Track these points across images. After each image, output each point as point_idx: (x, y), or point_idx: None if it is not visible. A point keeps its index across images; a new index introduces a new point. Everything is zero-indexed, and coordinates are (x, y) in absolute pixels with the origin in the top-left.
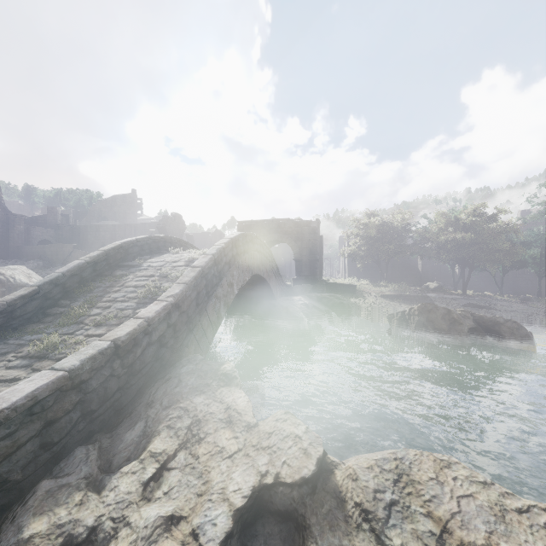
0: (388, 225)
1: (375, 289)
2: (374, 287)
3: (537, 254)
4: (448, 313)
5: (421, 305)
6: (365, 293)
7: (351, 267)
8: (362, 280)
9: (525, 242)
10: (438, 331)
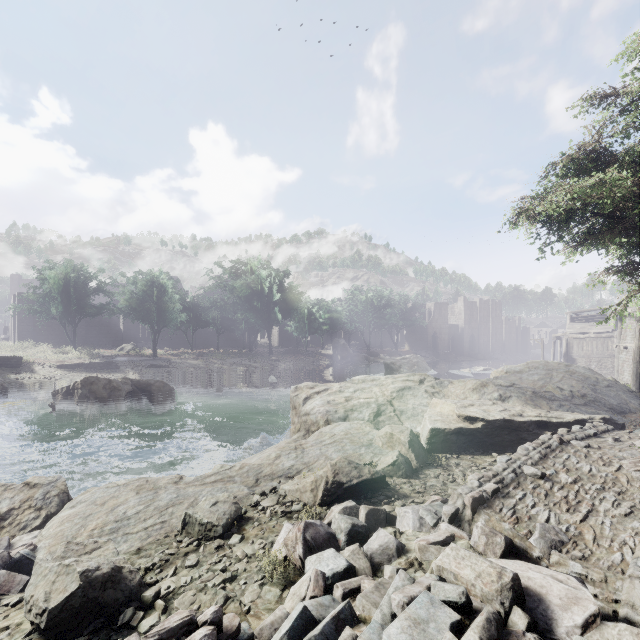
0: (76, 282)
1: (53, 358)
2: (51, 356)
3: (216, 316)
4: (109, 383)
5: (84, 379)
6: (36, 365)
7: (24, 326)
8: (43, 342)
9: (204, 308)
10: (100, 400)
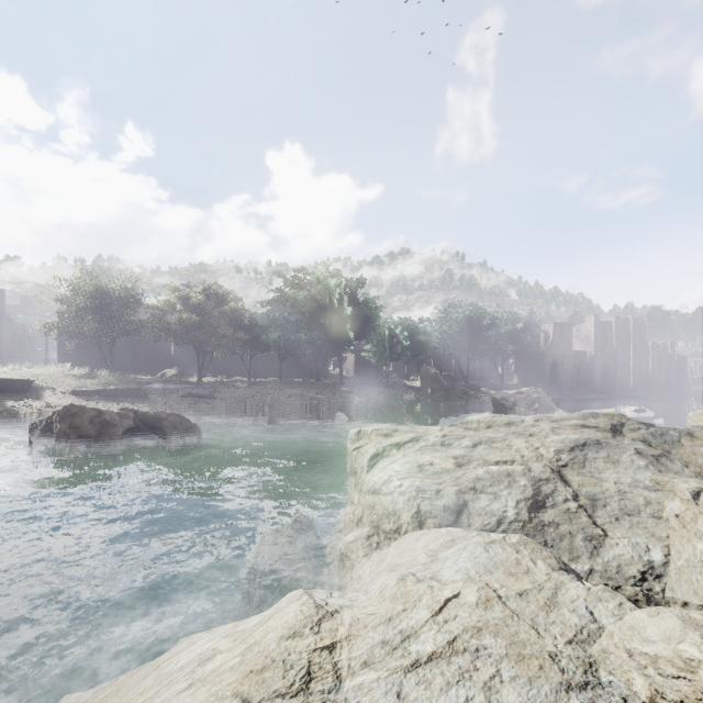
0: (109, 293)
1: (72, 383)
2: (72, 381)
3: (277, 338)
4: (99, 415)
5: (63, 409)
6: (47, 390)
7: (65, 348)
8: (85, 367)
9: (261, 327)
10: (86, 439)
